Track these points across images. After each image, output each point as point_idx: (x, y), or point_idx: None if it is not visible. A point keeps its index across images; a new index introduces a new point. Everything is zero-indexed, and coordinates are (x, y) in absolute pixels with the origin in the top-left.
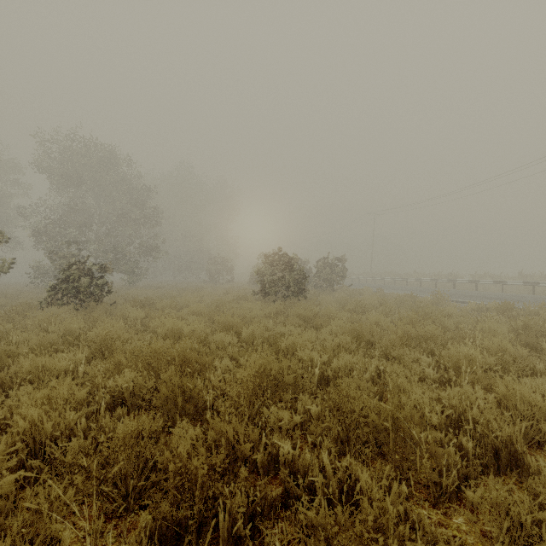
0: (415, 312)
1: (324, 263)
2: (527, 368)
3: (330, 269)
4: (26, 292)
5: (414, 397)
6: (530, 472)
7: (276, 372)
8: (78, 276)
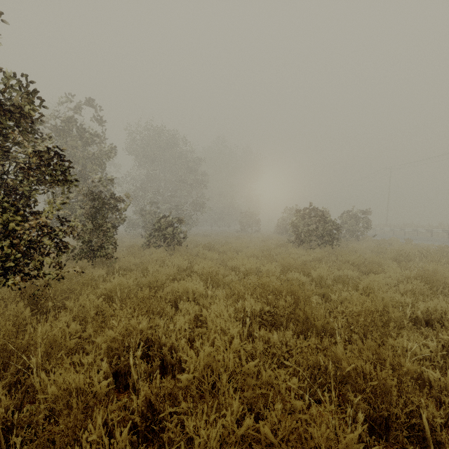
0: None
1: (348, 215)
2: None
3: (354, 220)
4: (125, 237)
5: None
6: None
7: (381, 309)
8: (166, 227)
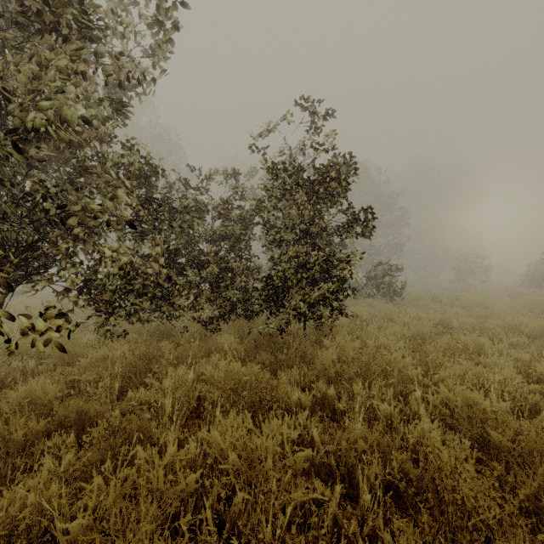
0: None
1: None
2: None
3: None
4: None
5: None
6: None
7: None
8: (381, 275)
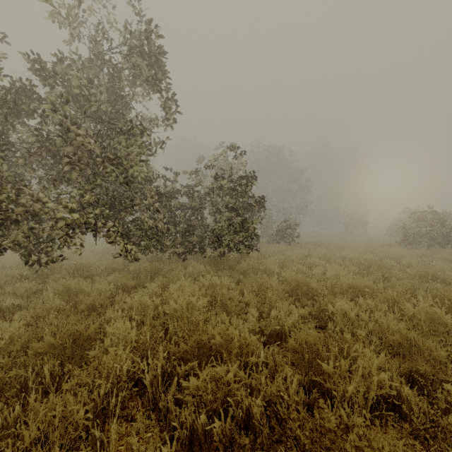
0: None
1: None
2: None
3: None
4: None
5: None
6: None
7: (432, 273)
8: (284, 228)
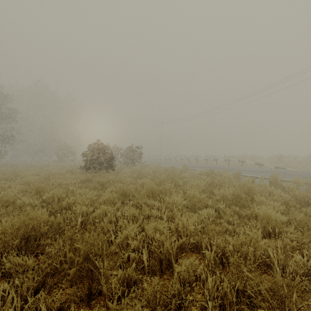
0: (166, 176)
1: (129, 149)
2: (203, 204)
3: (133, 153)
4: None
5: (125, 232)
6: (174, 270)
7: (35, 225)
8: None
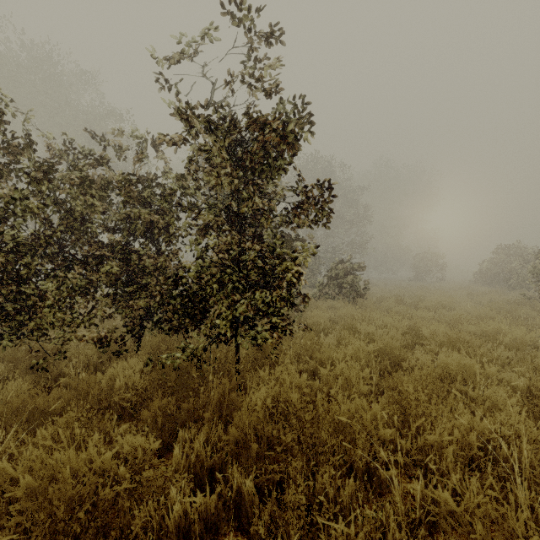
0: None
1: None
2: None
3: None
4: None
5: None
6: None
7: None
8: (343, 274)
